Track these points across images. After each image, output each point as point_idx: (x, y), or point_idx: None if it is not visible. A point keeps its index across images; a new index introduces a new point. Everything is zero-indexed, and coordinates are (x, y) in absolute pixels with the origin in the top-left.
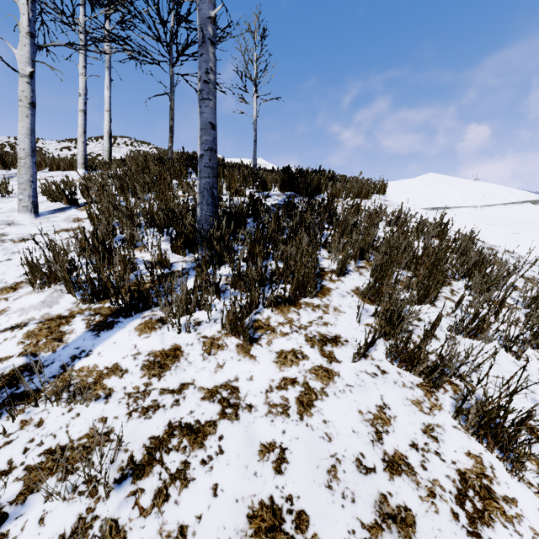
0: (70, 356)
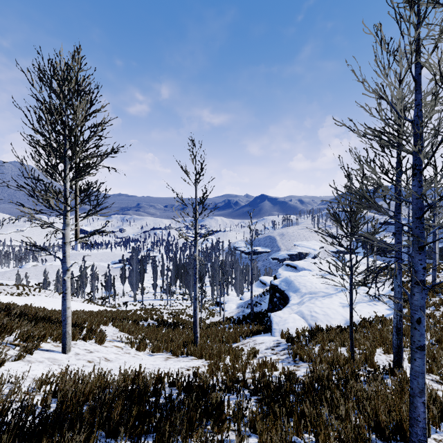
0: (112, 340)
